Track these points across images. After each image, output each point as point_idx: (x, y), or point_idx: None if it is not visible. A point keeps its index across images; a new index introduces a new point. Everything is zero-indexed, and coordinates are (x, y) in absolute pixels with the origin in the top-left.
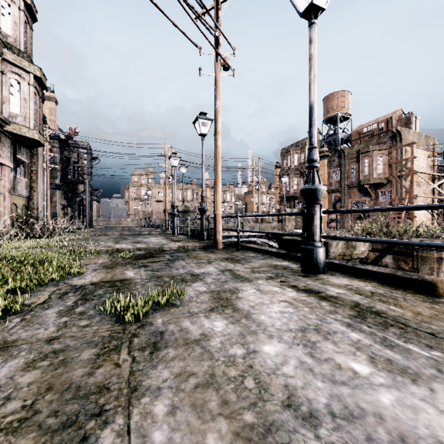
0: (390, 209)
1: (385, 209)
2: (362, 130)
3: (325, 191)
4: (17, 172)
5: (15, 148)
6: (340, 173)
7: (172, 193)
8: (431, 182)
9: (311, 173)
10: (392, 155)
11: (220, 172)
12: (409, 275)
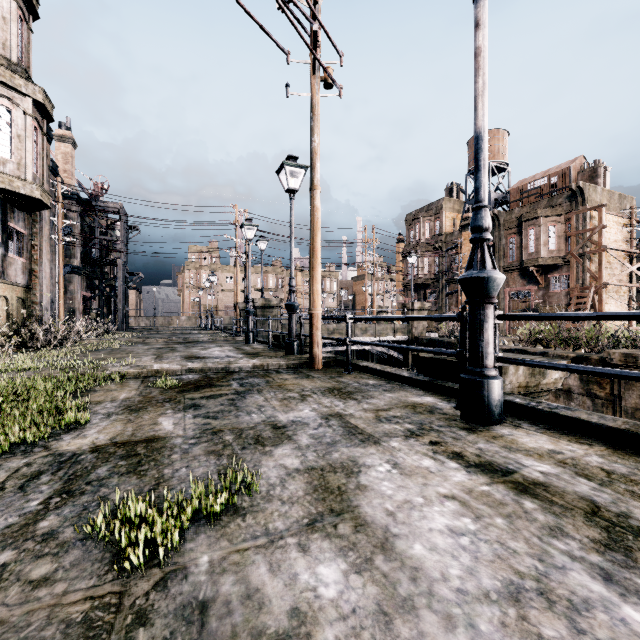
0: (635, 316)
1: (624, 316)
2: (525, 187)
3: (502, 282)
4: (9, 248)
5: (5, 211)
6: (493, 249)
7: (246, 279)
8: (627, 264)
9: (478, 250)
10: (570, 223)
11: (319, 248)
12: None
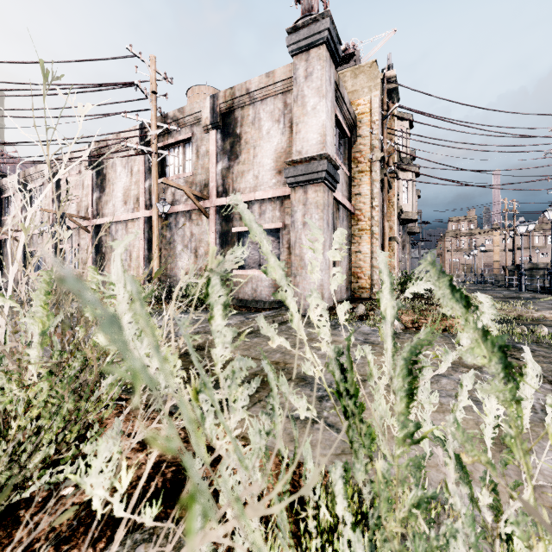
0: None
1: None
2: None
3: None
4: None
5: None
6: None
7: (513, 248)
8: None
9: None
10: None
11: None
12: None
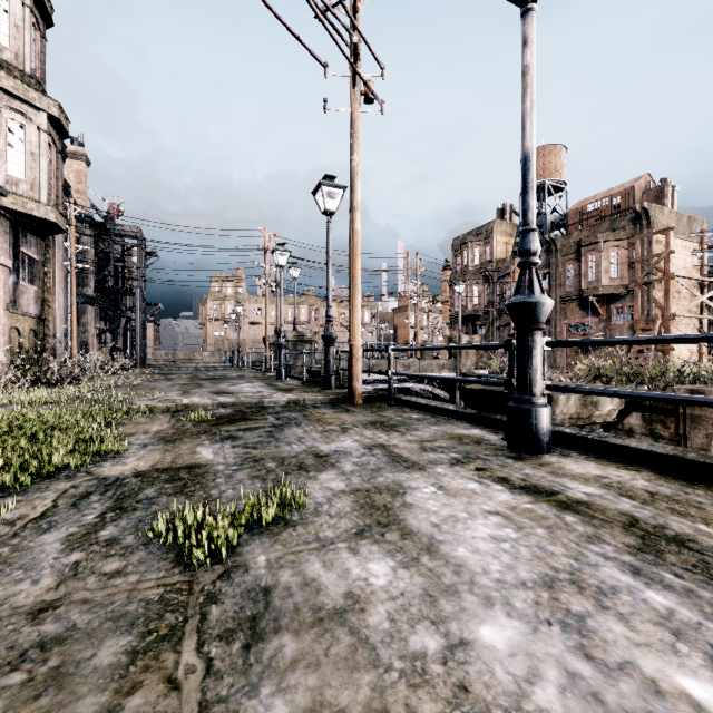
0: (680, 339)
1: (670, 339)
2: (585, 208)
3: (551, 307)
4: (21, 275)
5: (17, 235)
6: (549, 277)
7: (276, 310)
8: (697, 293)
9: (526, 274)
10: (634, 248)
11: (359, 275)
12: (712, 458)
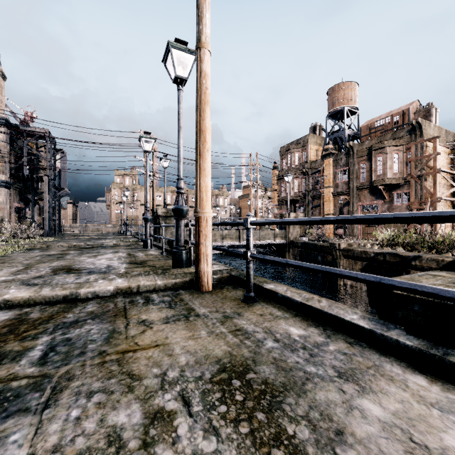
0: None
1: None
2: (373, 125)
3: None
4: None
5: None
6: (348, 173)
7: (153, 193)
8: (454, 183)
9: None
10: (410, 151)
11: (208, 129)
12: None
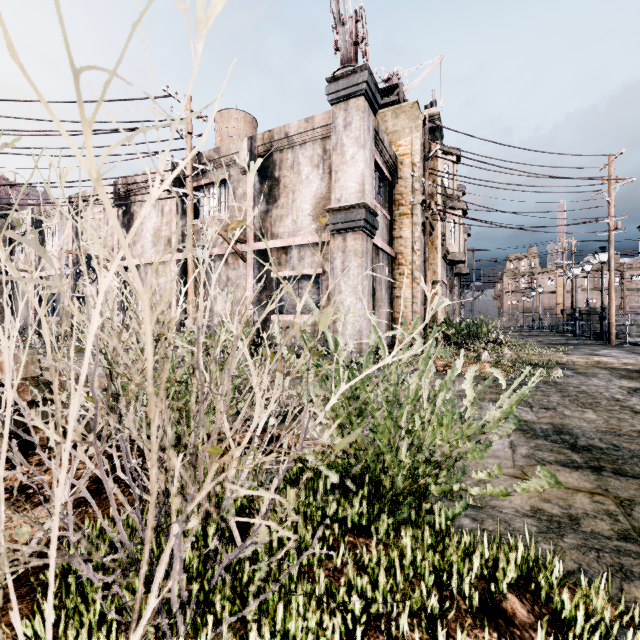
0: None
1: None
2: None
3: None
4: None
5: None
6: None
7: (572, 291)
8: None
9: None
10: None
11: (613, 295)
12: None
